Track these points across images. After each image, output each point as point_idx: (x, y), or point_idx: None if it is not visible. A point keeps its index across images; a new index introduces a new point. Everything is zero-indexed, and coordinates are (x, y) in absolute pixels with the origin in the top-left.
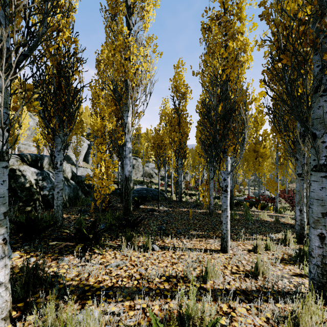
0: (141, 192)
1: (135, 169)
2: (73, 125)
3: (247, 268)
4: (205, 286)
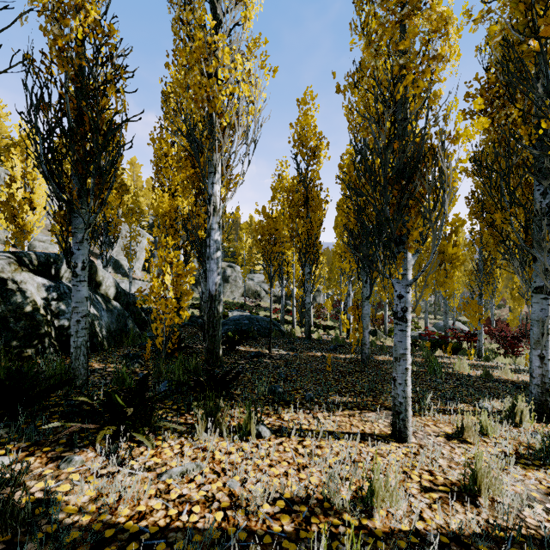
0: (240, 323)
1: (230, 284)
2: (107, 194)
3: (452, 478)
4: (371, 525)
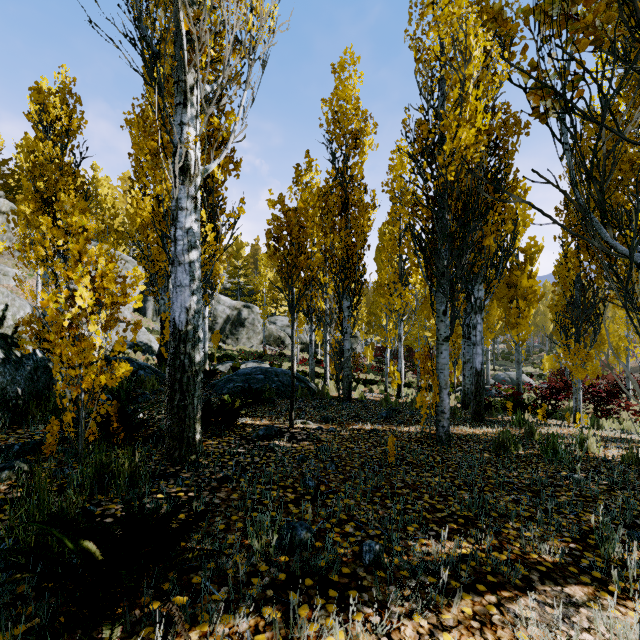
0: (252, 379)
1: (246, 328)
2: None
3: None
4: None
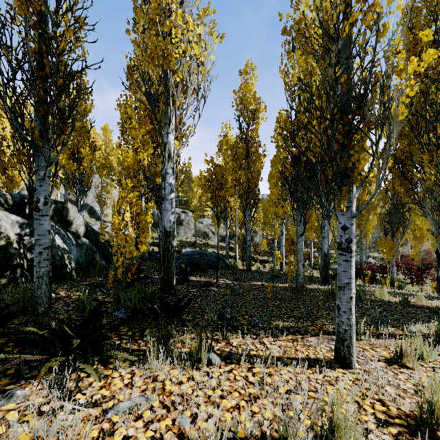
0: (192, 257)
1: (184, 226)
2: (68, 135)
3: (405, 408)
4: None
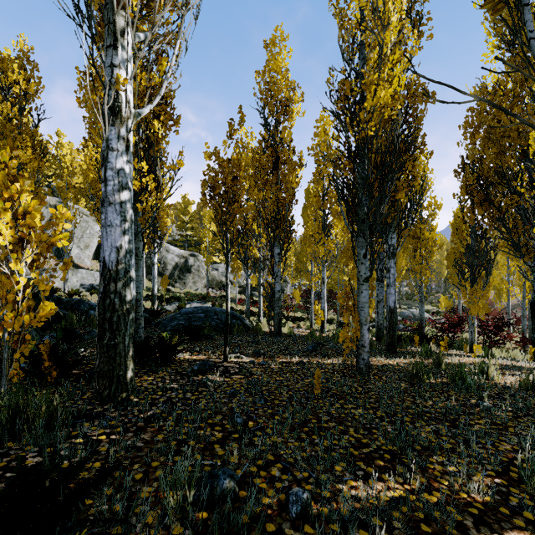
0: (193, 317)
1: (192, 274)
2: None
3: None
4: None
